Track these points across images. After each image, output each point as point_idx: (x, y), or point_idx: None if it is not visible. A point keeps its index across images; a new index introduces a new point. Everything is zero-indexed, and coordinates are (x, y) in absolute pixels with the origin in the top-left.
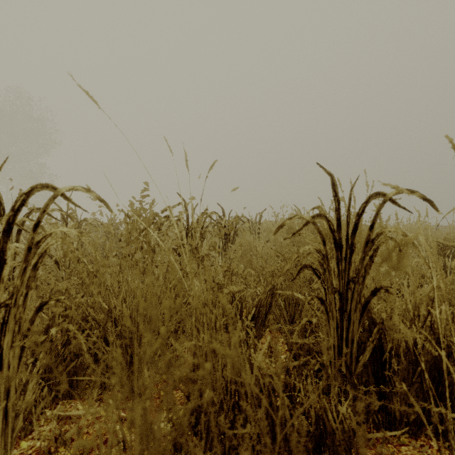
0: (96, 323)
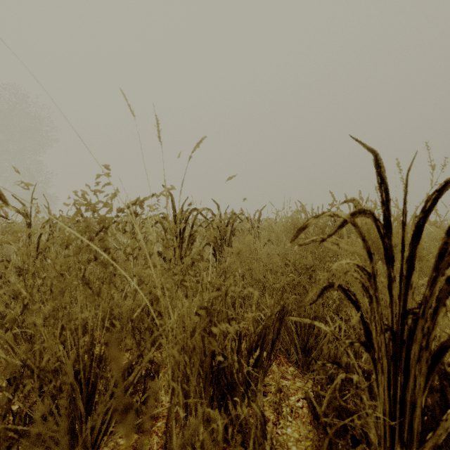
0: (28, 369)
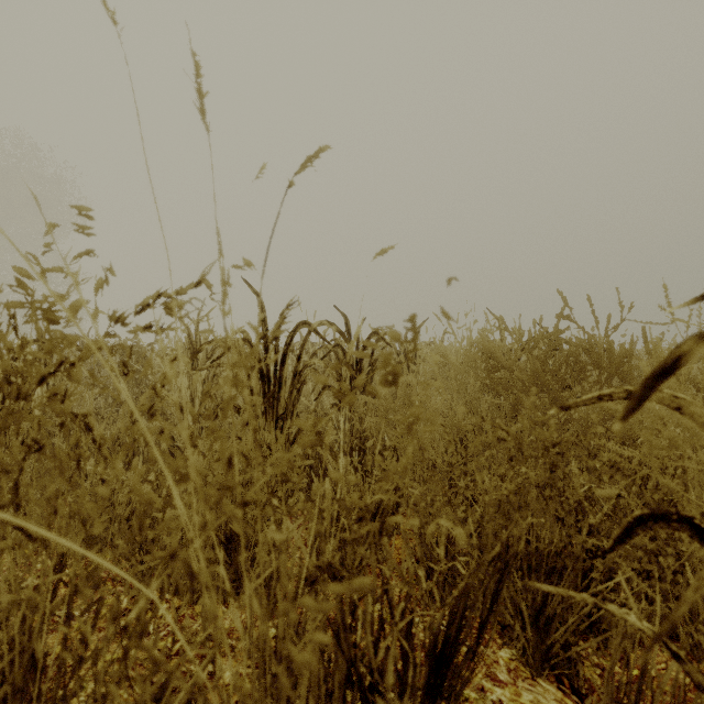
0: None
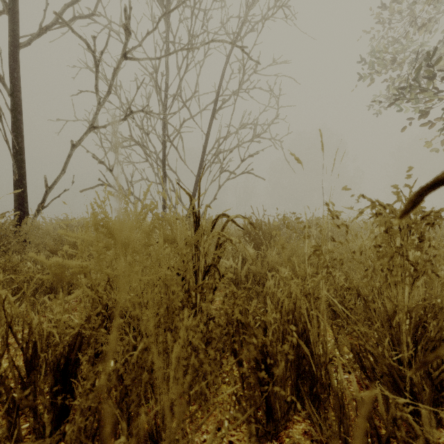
0: None
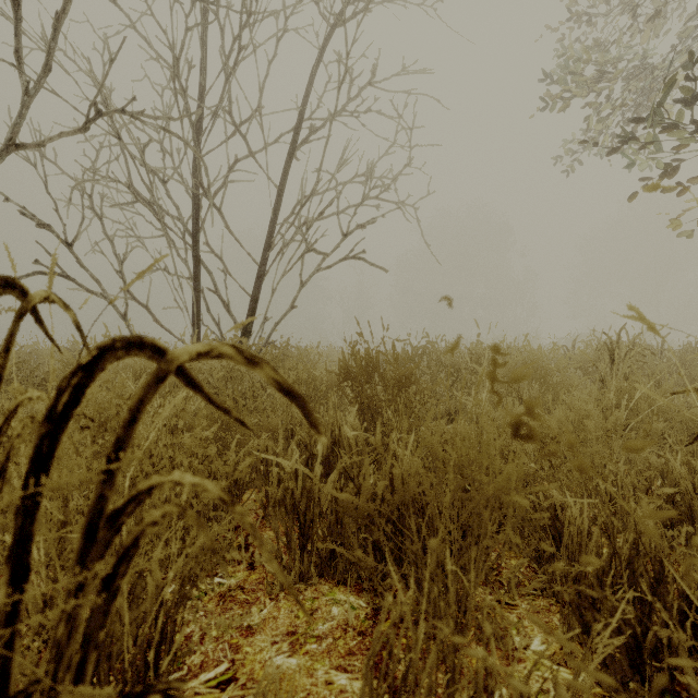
0: None
